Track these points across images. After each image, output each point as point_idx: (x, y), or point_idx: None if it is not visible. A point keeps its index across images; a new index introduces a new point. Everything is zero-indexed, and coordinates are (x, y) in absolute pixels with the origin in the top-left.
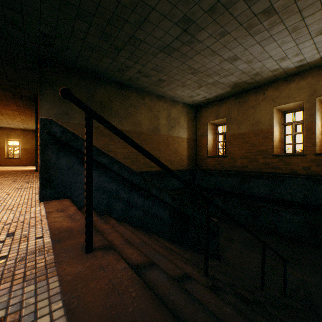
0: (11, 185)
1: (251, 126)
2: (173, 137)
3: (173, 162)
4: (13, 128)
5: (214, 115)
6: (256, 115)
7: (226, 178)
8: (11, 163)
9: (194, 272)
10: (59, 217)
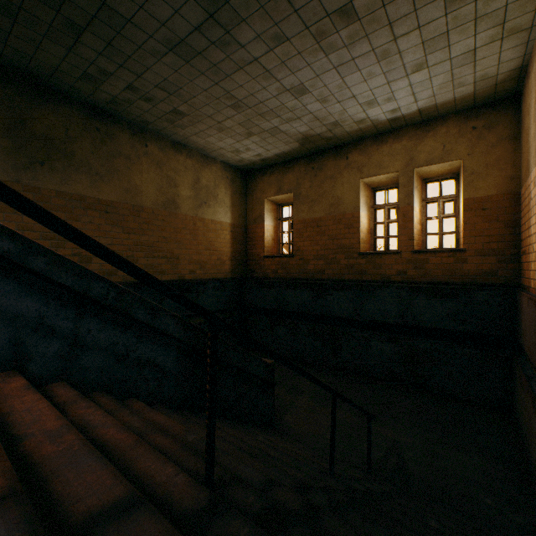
0: None
1: (329, 207)
2: (205, 220)
3: (206, 265)
4: None
5: (275, 187)
6: (337, 191)
7: (292, 292)
8: None
9: (178, 478)
10: None
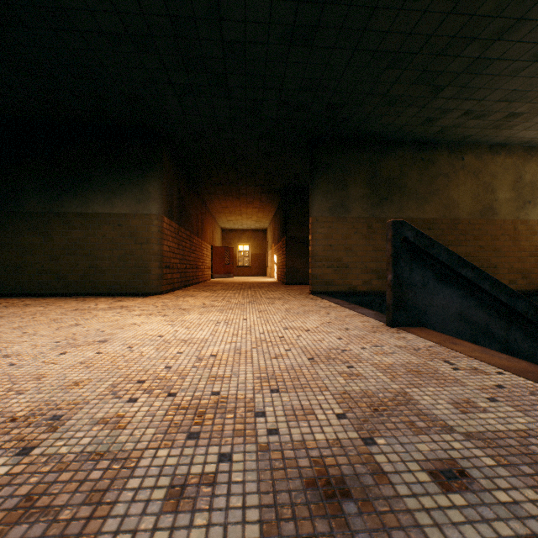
0: (302, 302)
1: None
2: (528, 222)
3: (529, 274)
4: (243, 229)
5: None
6: None
7: None
8: (242, 273)
9: None
10: (469, 351)
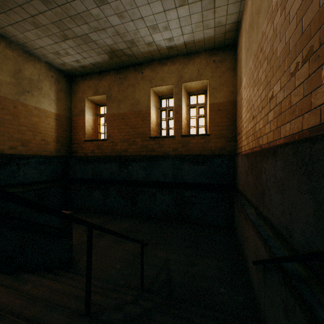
0: None
1: (131, 105)
2: (28, 106)
3: (29, 143)
4: None
5: (93, 90)
6: (136, 95)
7: (105, 165)
8: None
9: None
10: None
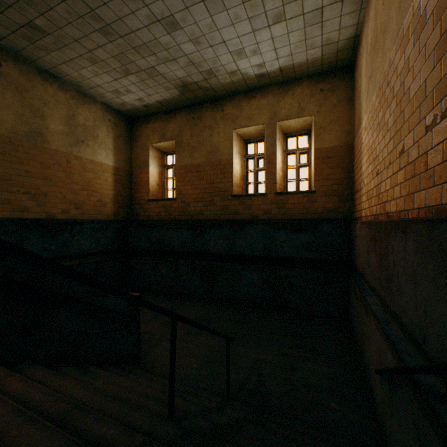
0: None
1: (208, 154)
2: (82, 159)
3: (83, 205)
4: None
5: (158, 135)
6: (214, 140)
7: (174, 232)
8: None
9: None
10: None
